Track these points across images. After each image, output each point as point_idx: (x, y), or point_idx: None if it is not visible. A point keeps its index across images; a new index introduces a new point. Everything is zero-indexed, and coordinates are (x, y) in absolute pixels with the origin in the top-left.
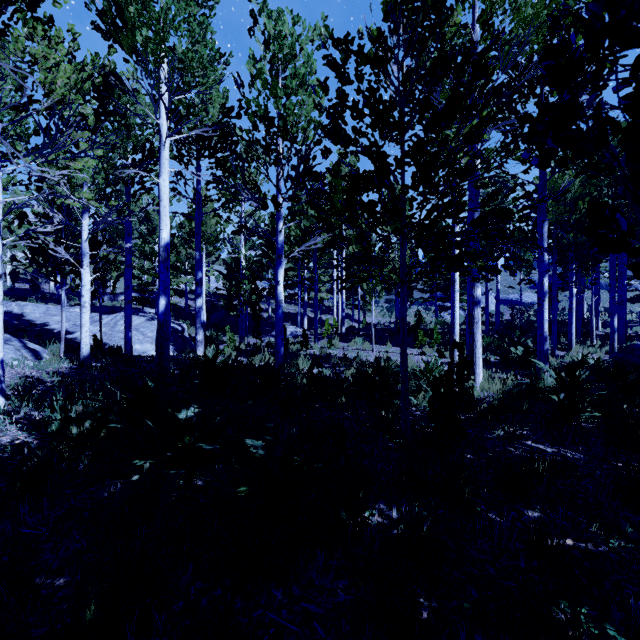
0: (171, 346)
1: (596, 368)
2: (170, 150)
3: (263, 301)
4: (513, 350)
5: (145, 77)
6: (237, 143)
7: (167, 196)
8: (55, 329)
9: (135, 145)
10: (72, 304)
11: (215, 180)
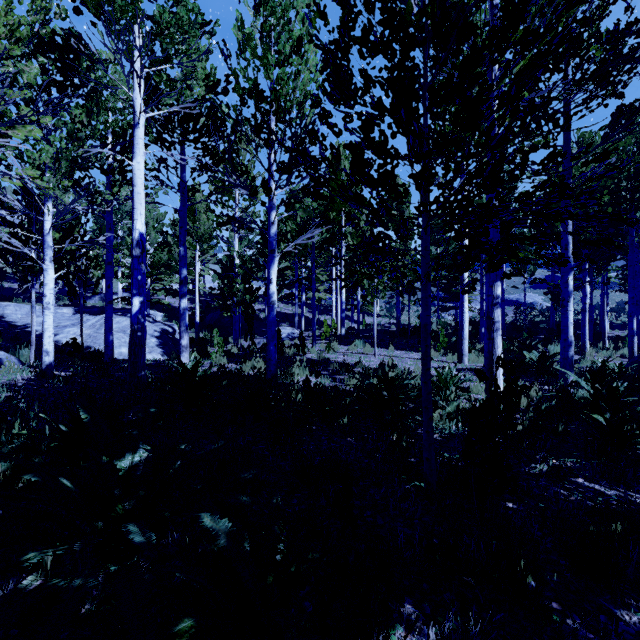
0: (160, 349)
1: (621, 375)
2: (149, 132)
3: (260, 301)
4: (527, 355)
5: (110, 36)
6: (224, 123)
7: (142, 181)
8: (36, 331)
9: (115, 131)
10: (61, 304)
11: (201, 167)
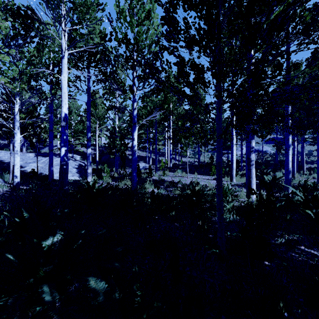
0: (78, 174)
1: (315, 188)
2: (70, 61)
3: (129, 150)
4: (266, 177)
5: (48, 8)
6: (109, 57)
7: (66, 86)
8: None
9: (54, 62)
10: (28, 151)
11: (98, 80)
